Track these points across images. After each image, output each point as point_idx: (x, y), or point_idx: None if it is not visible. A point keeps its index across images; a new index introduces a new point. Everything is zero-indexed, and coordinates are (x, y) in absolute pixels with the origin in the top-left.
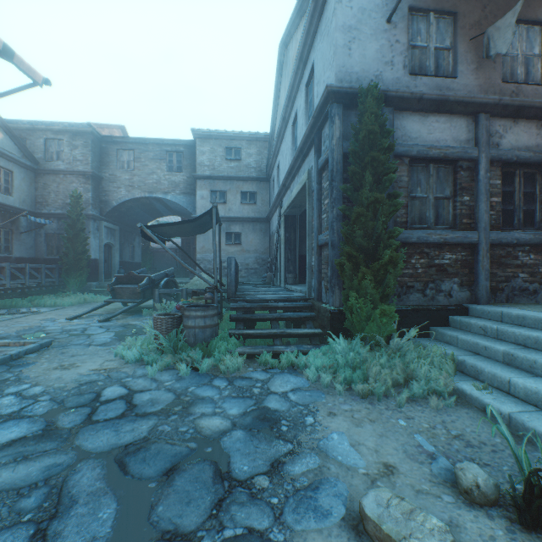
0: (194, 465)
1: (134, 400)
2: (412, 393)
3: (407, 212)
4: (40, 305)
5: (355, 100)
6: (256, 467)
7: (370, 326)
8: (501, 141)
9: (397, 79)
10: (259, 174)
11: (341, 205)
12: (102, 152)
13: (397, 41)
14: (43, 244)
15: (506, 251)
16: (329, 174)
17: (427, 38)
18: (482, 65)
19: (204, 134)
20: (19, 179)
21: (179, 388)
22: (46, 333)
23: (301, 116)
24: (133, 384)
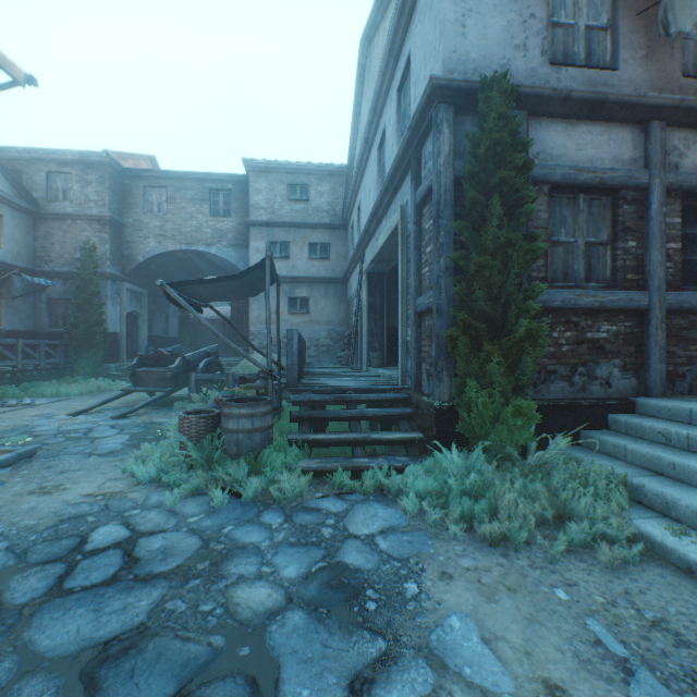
0: (216, 687)
1: (136, 551)
2: (569, 538)
3: (547, 263)
4: (37, 394)
5: (471, 100)
6: (323, 692)
7: (497, 431)
8: (682, 162)
9: (532, 70)
10: (333, 220)
11: (452, 253)
12: (124, 190)
13: (532, 15)
14: (45, 312)
15: (689, 321)
16: (434, 207)
17: (574, 12)
18: (654, 52)
19: (260, 166)
20: (11, 226)
21: (208, 527)
22: (33, 436)
23: (390, 134)
24: (140, 521)
